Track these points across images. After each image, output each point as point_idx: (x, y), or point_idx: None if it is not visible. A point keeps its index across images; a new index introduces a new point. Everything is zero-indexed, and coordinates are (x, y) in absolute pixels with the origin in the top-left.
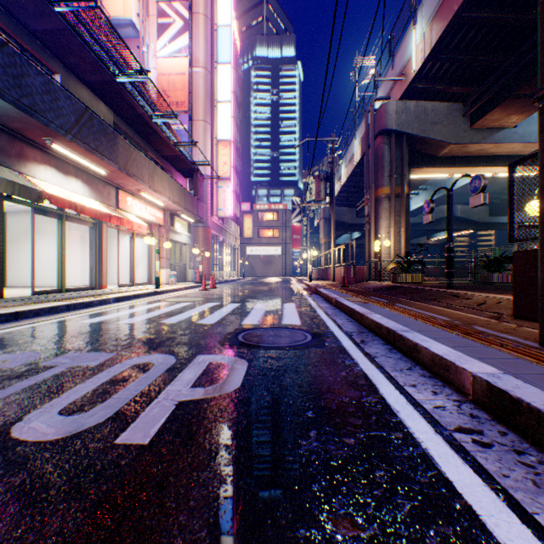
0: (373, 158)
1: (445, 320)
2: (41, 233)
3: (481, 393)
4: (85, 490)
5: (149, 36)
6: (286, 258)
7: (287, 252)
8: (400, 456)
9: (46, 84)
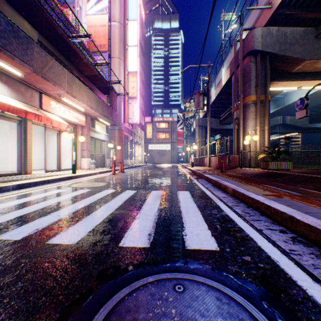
0: (242, 74)
1: None
2: None
3: None
4: None
5: (82, 2)
6: (174, 152)
7: (174, 147)
8: None
9: None
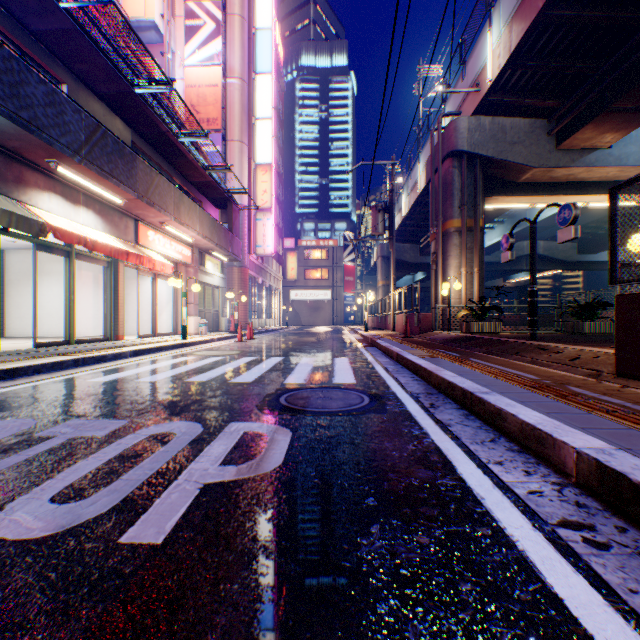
0: (441, 185)
1: (533, 379)
2: (46, 274)
3: (589, 474)
4: (73, 611)
5: (175, 41)
6: (337, 304)
7: (338, 296)
8: (491, 561)
9: (49, 94)
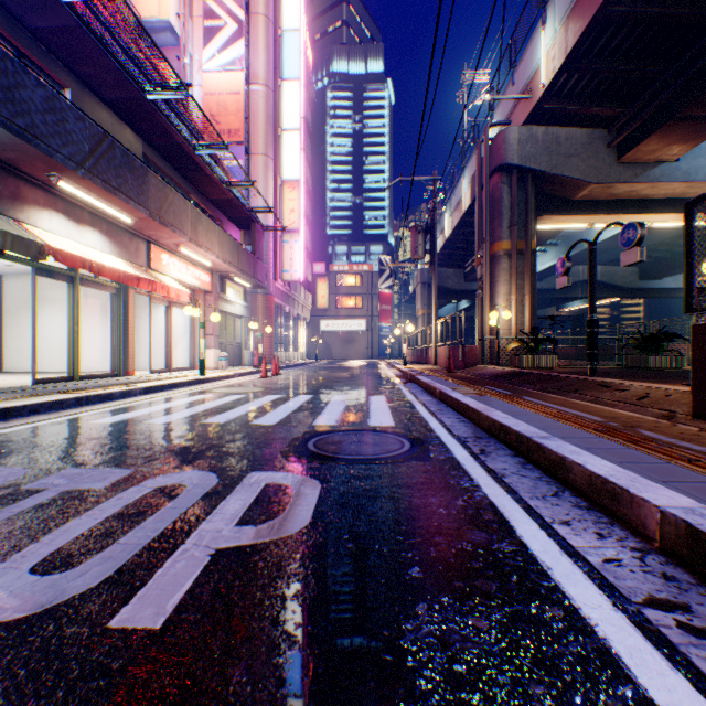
0: (488, 203)
1: (597, 421)
2: (48, 301)
3: (676, 539)
4: None
5: (192, 44)
6: (373, 335)
7: (374, 326)
8: (566, 653)
9: (49, 99)
